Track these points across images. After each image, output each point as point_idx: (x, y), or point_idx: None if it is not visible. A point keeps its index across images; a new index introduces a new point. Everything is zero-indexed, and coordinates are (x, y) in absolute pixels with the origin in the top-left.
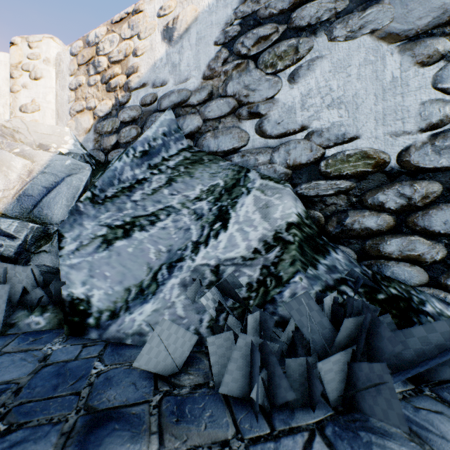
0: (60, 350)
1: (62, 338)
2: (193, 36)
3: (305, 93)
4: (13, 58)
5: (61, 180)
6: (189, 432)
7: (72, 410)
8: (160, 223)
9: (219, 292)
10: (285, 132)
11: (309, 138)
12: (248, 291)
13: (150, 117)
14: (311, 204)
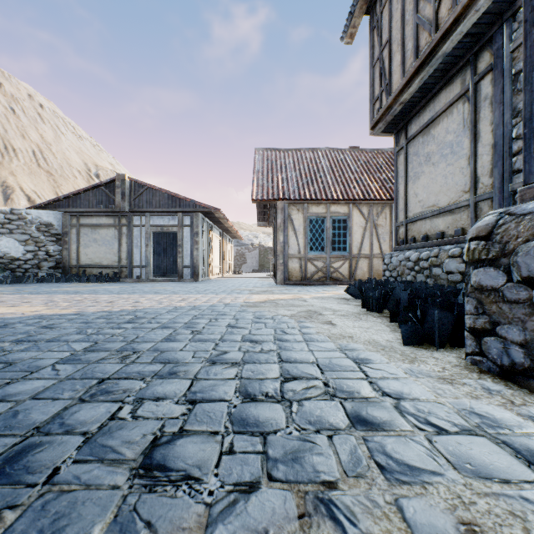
0: None
1: None
2: None
3: (1, 244)
4: None
5: None
6: None
7: None
8: None
9: None
10: None
11: (2, 252)
12: None
13: None
14: (2, 264)
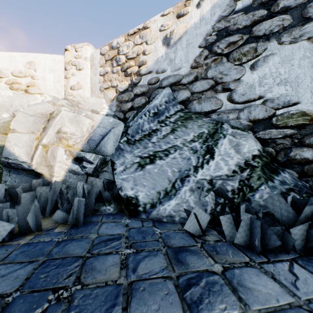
0: (131, 222)
1: (127, 217)
2: (183, 42)
3: (261, 76)
4: (67, 58)
5: (109, 131)
6: (225, 258)
7: (161, 246)
8: (171, 155)
9: (215, 194)
10: (248, 100)
11: (264, 104)
12: (232, 194)
13: (154, 91)
14: (266, 144)
